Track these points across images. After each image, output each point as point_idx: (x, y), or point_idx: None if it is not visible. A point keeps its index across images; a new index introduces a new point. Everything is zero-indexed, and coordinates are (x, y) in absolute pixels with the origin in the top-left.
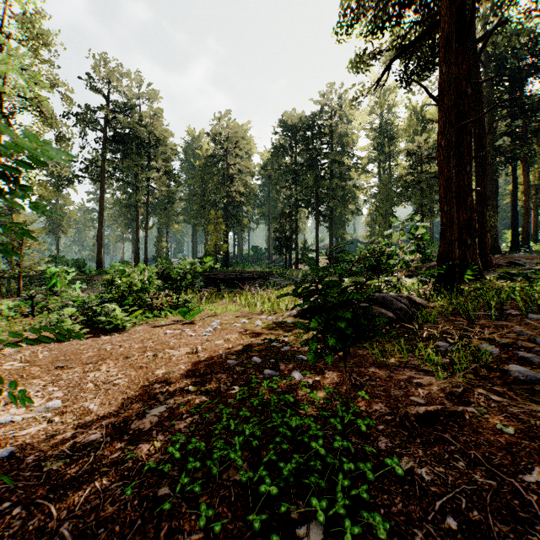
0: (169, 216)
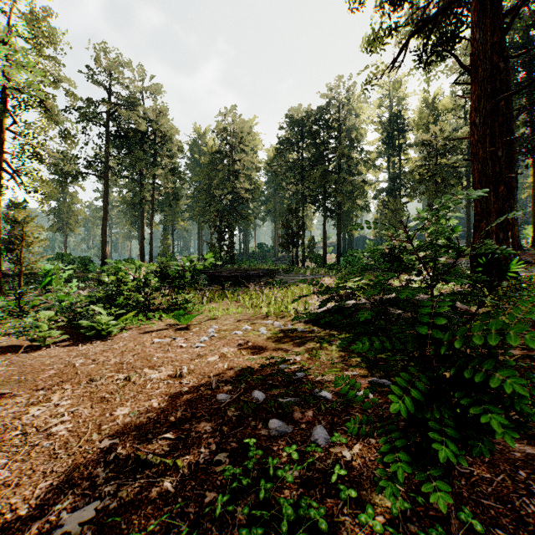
0: (174, 213)
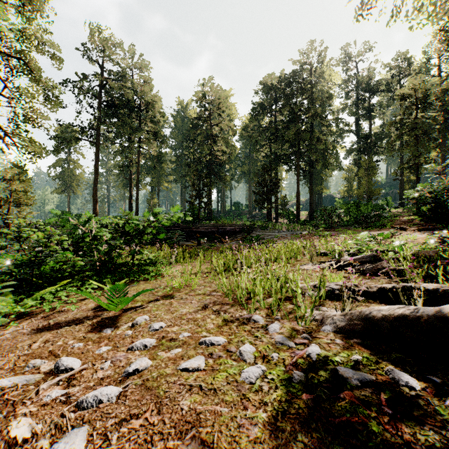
0: (160, 176)
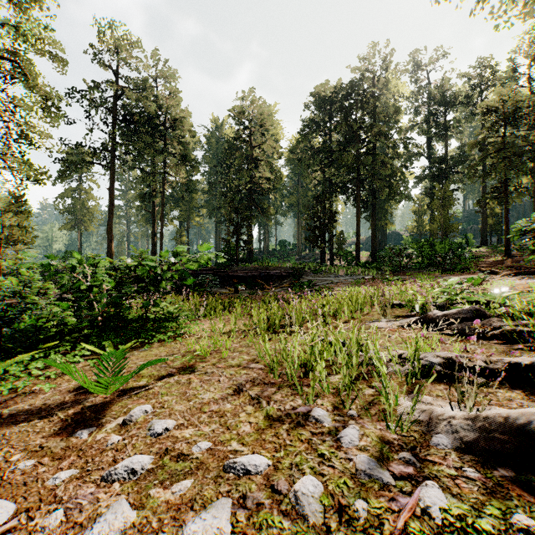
0: (189, 208)
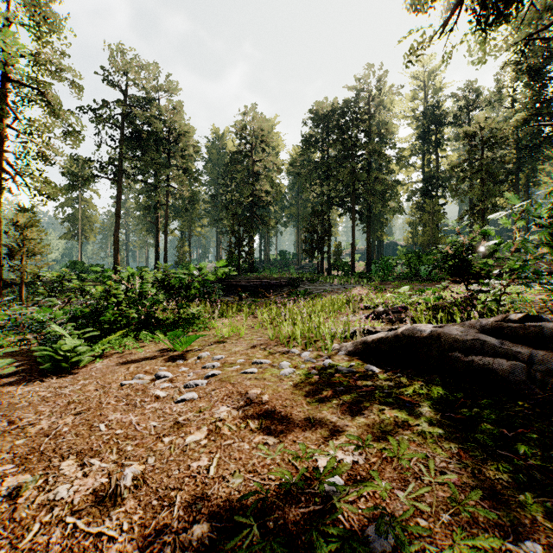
0: (191, 219)
